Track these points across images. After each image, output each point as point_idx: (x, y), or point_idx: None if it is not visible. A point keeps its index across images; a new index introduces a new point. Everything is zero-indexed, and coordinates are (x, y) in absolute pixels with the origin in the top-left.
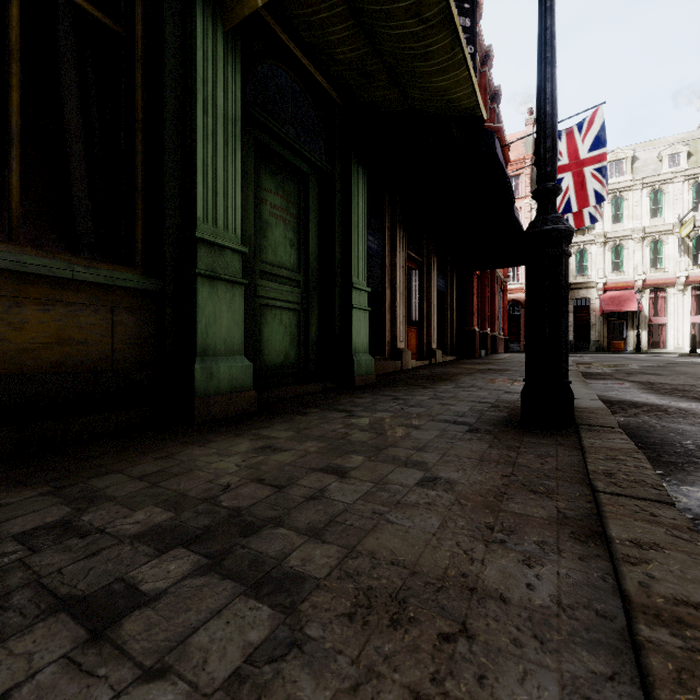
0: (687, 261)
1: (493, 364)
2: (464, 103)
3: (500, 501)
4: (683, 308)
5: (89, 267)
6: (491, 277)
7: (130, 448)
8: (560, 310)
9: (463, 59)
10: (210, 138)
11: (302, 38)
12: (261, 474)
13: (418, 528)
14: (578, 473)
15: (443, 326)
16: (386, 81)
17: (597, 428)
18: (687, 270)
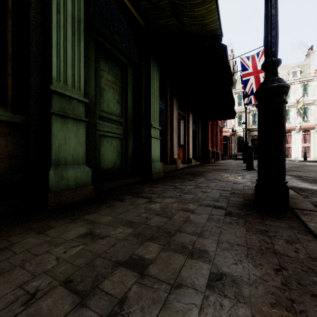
0: (300, 119)
1: (220, 166)
2: (212, 26)
3: None
4: (298, 140)
5: None
6: (216, 125)
7: None
8: (282, 137)
9: None
10: (62, 28)
11: None
12: (73, 271)
13: None
14: None
15: (194, 147)
16: (170, 12)
17: (306, 211)
18: (300, 123)
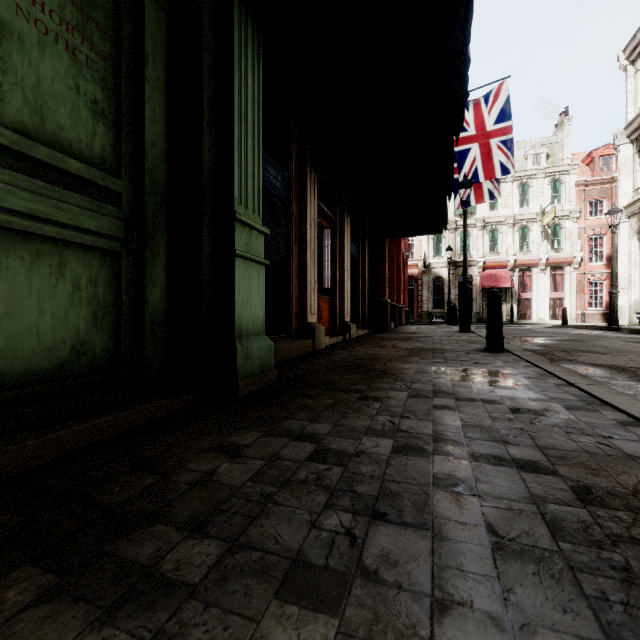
0: (547, 246)
1: (416, 340)
2: None
3: None
4: (544, 286)
5: None
6: (397, 249)
7: None
8: None
9: None
10: None
11: None
12: None
13: None
14: None
15: (355, 297)
16: None
17: None
18: (547, 253)
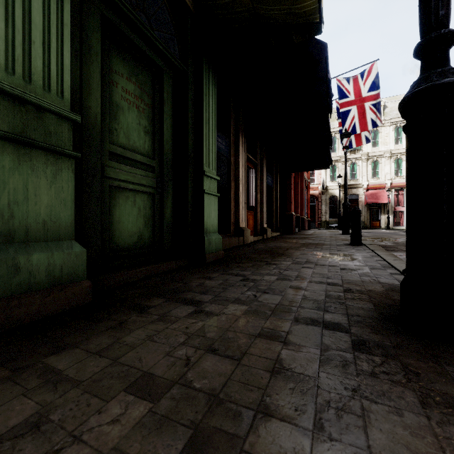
0: None
1: (309, 239)
2: (306, 4)
3: None
4: None
5: None
6: (301, 178)
7: None
8: None
9: None
10: None
11: None
12: None
13: None
14: None
15: (271, 211)
16: None
17: None
18: None
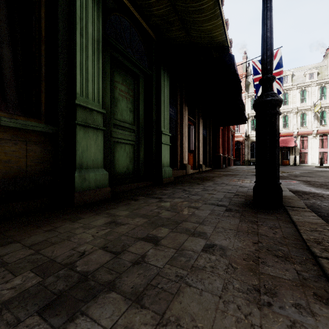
0: (317, 123)
1: (230, 171)
2: (219, 38)
3: (257, 264)
4: (315, 145)
5: (11, 118)
6: (227, 130)
7: (32, 223)
8: (275, 143)
9: (219, 13)
10: (84, 50)
11: (135, 2)
12: (106, 242)
13: (208, 291)
14: (297, 240)
15: (205, 153)
16: (179, 26)
17: (296, 208)
18: (317, 127)
